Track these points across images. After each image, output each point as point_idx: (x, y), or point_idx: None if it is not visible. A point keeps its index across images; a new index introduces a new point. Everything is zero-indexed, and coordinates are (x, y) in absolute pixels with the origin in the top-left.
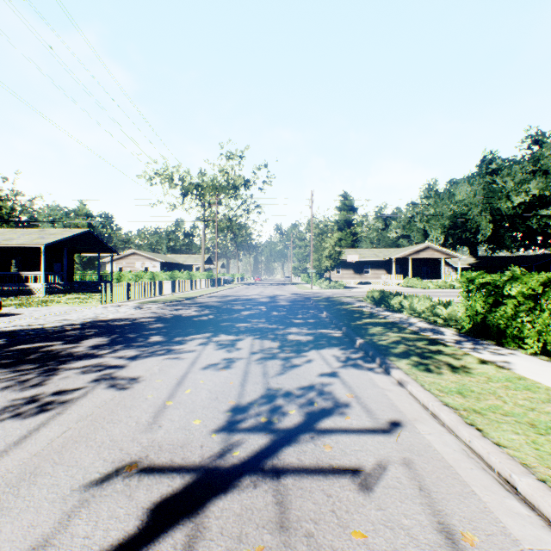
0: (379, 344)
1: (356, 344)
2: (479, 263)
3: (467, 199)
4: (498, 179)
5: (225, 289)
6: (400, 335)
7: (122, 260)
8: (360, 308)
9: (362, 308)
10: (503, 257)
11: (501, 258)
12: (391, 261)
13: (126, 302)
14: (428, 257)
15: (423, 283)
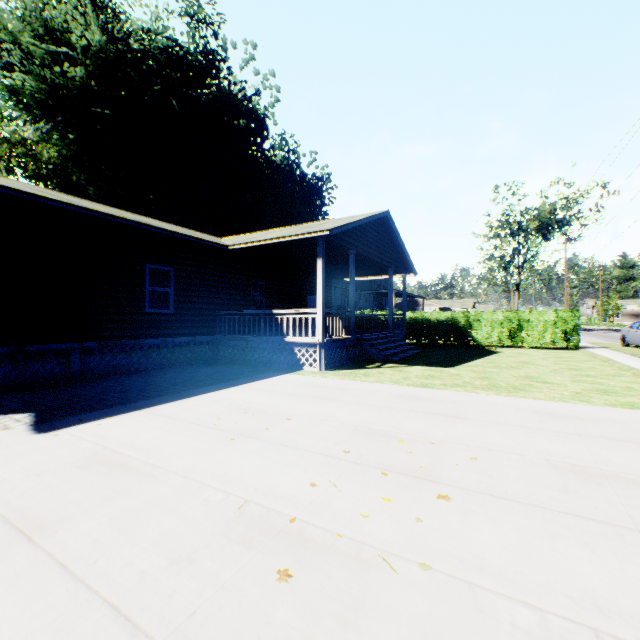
0: None
1: None
2: None
3: None
4: None
5: None
6: None
7: None
8: None
9: None
10: None
11: None
12: None
13: None
14: None
15: None
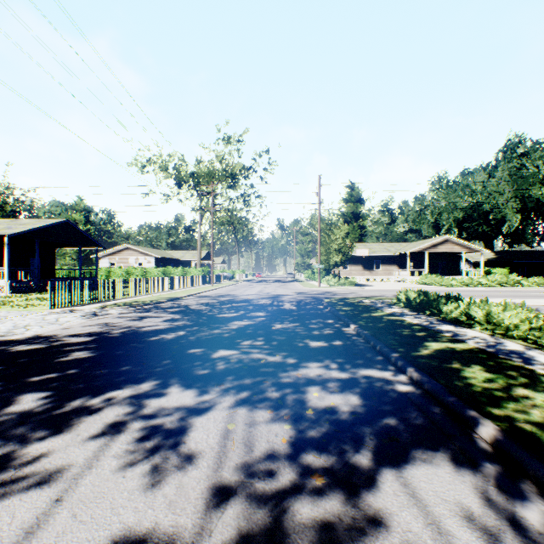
0: None
1: (480, 436)
2: (500, 259)
3: (490, 187)
4: (528, 163)
5: (221, 287)
6: None
7: (115, 255)
8: (399, 317)
9: (402, 317)
10: (525, 252)
11: (523, 253)
12: (404, 256)
13: (85, 305)
14: (446, 252)
15: (444, 280)
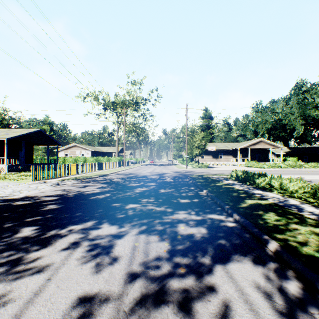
0: (310, 257)
1: (269, 249)
2: (292, 152)
3: (286, 110)
4: (308, 96)
5: (129, 168)
6: (312, 230)
7: (68, 150)
8: (231, 186)
9: (233, 186)
10: (307, 148)
11: (306, 148)
12: (236, 150)
13: (52, 179)
14: (261, 148)
15: (259, 164)
